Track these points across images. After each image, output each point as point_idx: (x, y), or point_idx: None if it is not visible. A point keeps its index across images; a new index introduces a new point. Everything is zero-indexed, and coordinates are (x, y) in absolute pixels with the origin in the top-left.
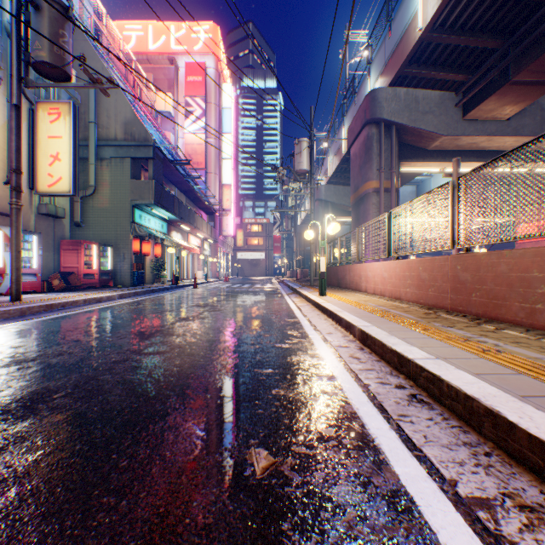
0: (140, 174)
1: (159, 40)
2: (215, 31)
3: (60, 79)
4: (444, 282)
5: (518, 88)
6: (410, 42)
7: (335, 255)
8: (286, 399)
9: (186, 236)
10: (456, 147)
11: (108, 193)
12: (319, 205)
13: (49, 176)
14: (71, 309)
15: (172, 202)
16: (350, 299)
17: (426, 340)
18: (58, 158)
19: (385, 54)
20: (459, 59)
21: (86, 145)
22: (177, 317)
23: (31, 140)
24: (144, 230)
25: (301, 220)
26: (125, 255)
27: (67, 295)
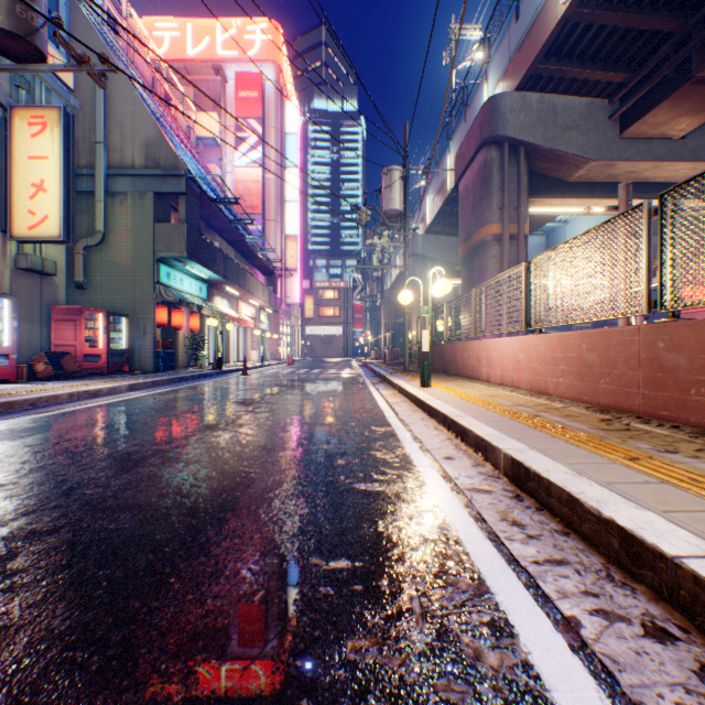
0: (169, 217)
1: (201, 43)
2: (275, 32)
3: (30, 60)
4: (632, 368)
5: (702, 89)
6: (548, 23)
7: (438, 329)
8: (383, 691)
9: (234, 303)
10: (609, 178)
11: (122, 242)
12: (415, 262)
13: (30, 214)
14: (43, 409)
15: (213, 255)
16: (468, 393)
17: (656, 488)
18: (42, 188)
19: (510, 45)
20: (617, 49)
21: (91, 174)
22: (201, 423)
23: (3, 163)
24: (173, 293)
25: (390, 283)
26: (146, 329)
27: (49, 387)
